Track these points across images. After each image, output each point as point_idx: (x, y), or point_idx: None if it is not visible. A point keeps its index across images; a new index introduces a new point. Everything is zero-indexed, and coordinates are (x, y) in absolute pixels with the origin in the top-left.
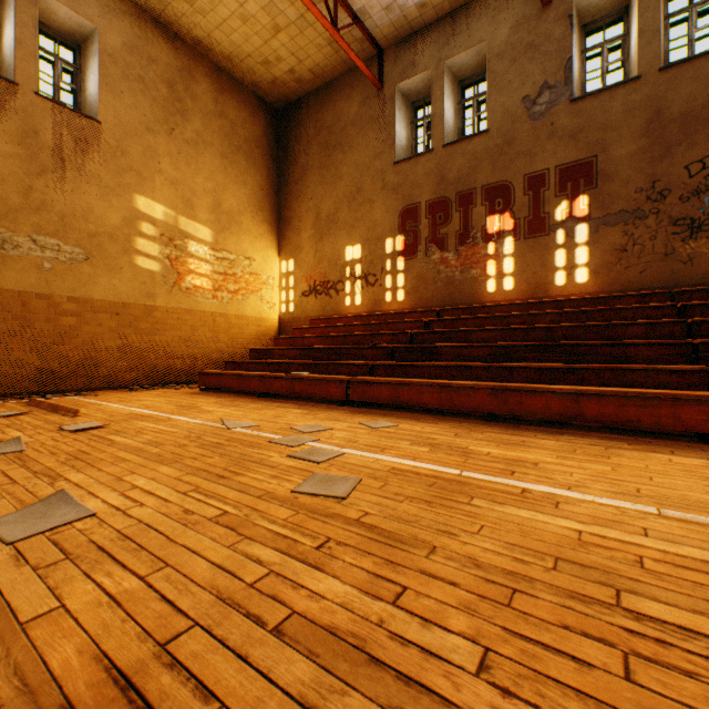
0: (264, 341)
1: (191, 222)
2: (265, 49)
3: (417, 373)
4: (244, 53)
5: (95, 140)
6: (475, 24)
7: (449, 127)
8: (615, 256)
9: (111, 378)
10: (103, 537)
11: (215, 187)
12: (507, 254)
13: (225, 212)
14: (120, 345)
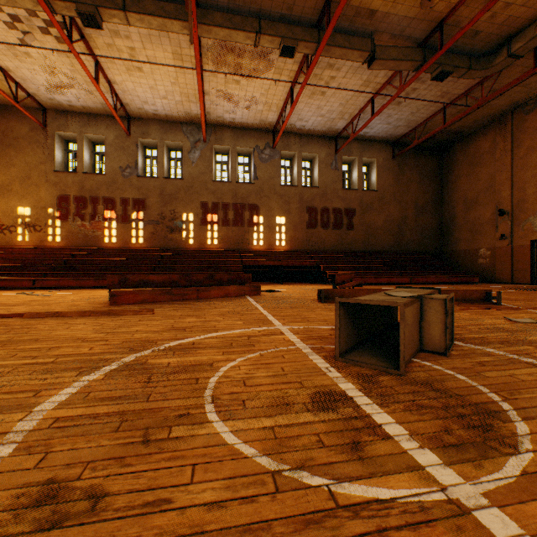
0: None
1: None
2: None
3: (68, 276)
4: None
5: None
6: (100, 126)
7: (87, 164)
8: (152, 235)
9: None
10: (3, 300)
11: None
12: (114, 228)
13: None
14: None
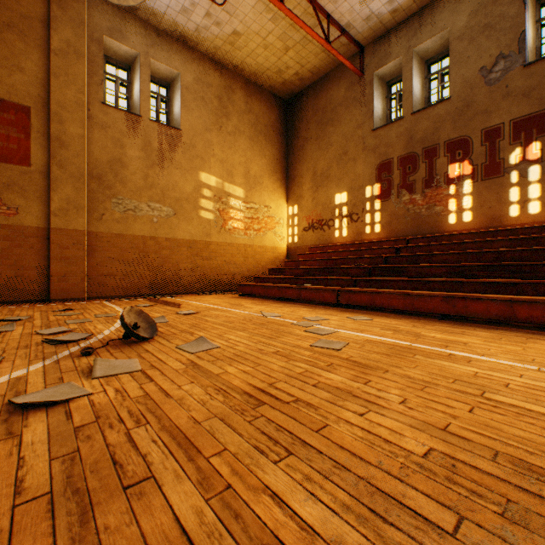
0: (277, 263)
1: (231, 185)
2: (278, 63)
3: (388, 286)
4: (264, 68)
5: (179, 141)
6: (438, 17)
7: (416, 98)
8: None
9: (187, 287)
10: (228, 355)
11: (246, 161)
12: (466, 193)
13: (252, 176)
14: (191, 266)
